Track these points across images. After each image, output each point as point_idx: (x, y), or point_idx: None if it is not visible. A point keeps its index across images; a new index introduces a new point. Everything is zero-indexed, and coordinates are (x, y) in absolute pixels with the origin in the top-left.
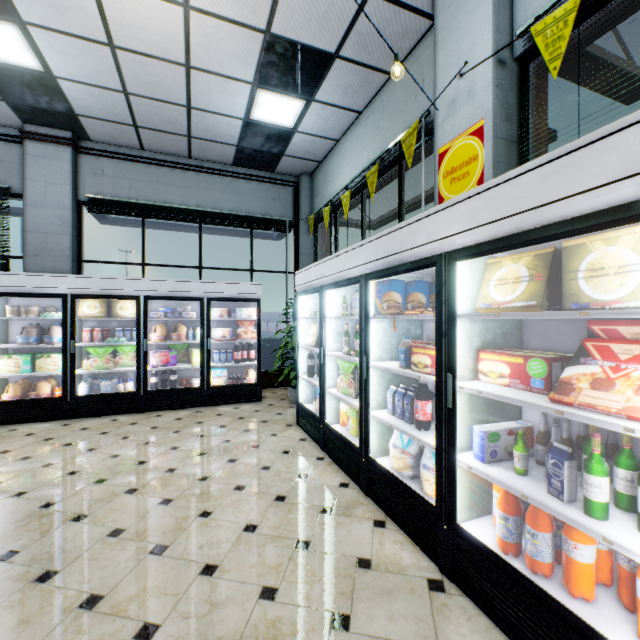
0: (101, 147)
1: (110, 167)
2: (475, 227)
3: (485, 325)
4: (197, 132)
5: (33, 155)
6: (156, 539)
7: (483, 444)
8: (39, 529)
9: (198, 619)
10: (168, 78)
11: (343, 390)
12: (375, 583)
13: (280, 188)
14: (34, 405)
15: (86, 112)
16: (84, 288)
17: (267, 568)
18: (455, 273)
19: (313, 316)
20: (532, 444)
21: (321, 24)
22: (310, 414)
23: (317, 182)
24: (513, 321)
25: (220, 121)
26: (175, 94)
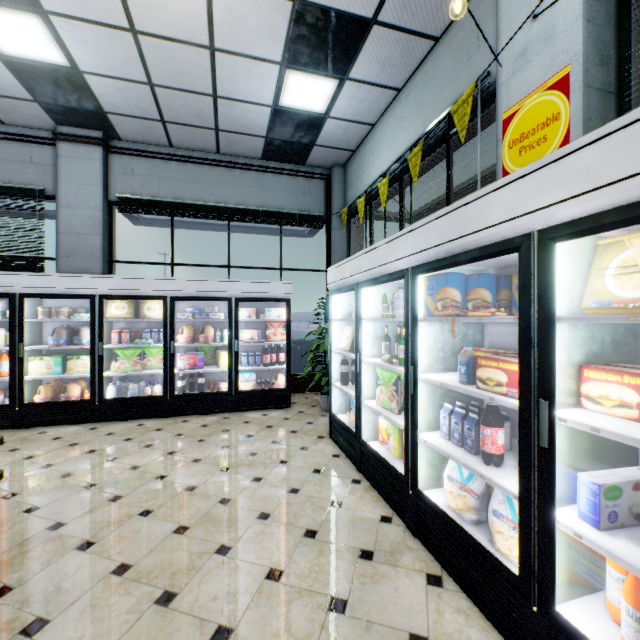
0: (131, 146)
1: (140, 166)
2: (591, 190)
3: (590, 331)
4: (224, 124)
5: (66, 156)
6: (164, 582)
7: (597, 502)
8: (41, 558)
9: None
10: (192, 64)
11: (383, 403)
12: None
13: (311, 181)
14: (64, 407)
15: (114, 109)
16: (112, 289)
17: (293, 639)
18: (552, 259)
19: (347, 317)
20: None
21: None
22: (344, 427)
23: (350, 173)
24: (627, 325)
25: (247, 110)
26: (200, 82)
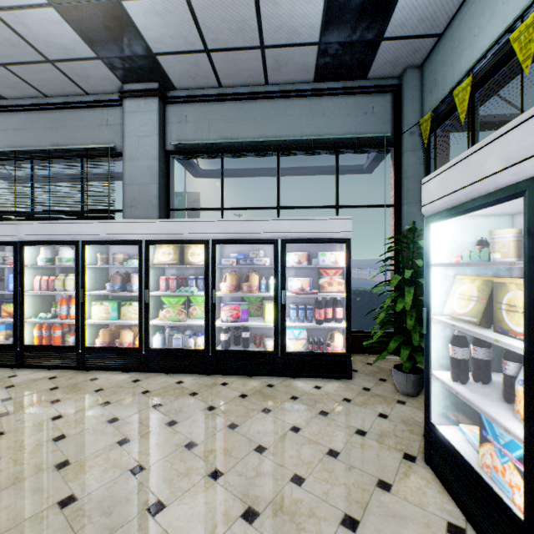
0: (184, 94)
1: (192, 112)
2: None
3: None
4: (270, 35)
5: (129, 112)
6: None
7: None
8: None
9: None
10: None
11: None
12: None
13: (374, 97)
14: (116, 353)
15: (160, 47)
16: (156, 233)
17: None
18: None
19: (471, 260)
20: None
21: None
22: (475, 479)
23: (432, 70)
24: None
25: (295, 0)
26: None
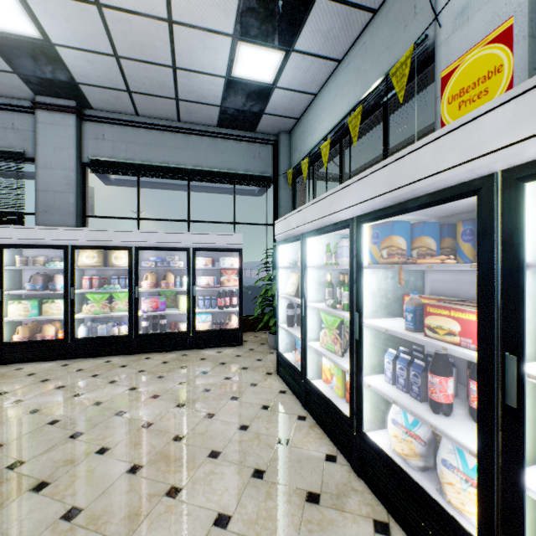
0: (102, 114)
1: (109, 132)
2: None
3: None
4: (183, 94)
5: (43, 123)
6: (112, 529)
7: None
8: None
9: None
10: (153, 37)
11: (327, 345)
12: None
13: (260, 146)
14: (39, 346)
15: (85, 80)
16: (82, 240)
17: None
18: (521, 200)
19: (293, 265)
20: None
21: None
22: (290, 366)
23: (295, 139)
24: None
25: (204, 81)
26: (161, 54)
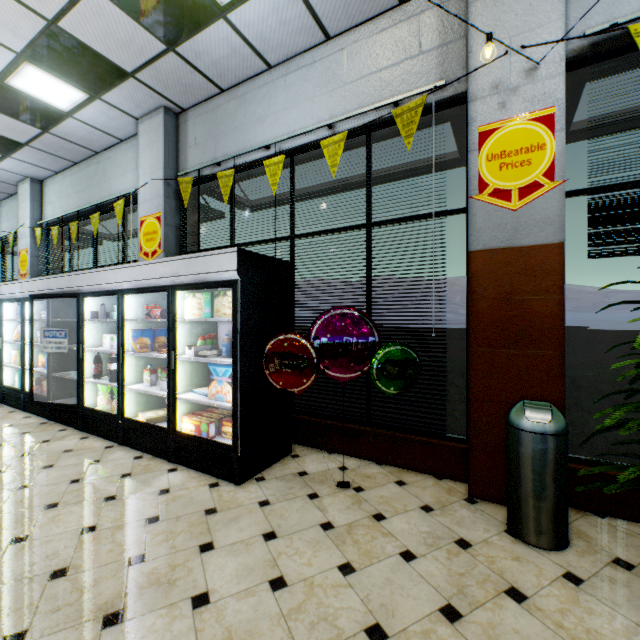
0: None
1: None
2: None
3: None
4: None
5: None
6: None
7: None
8: None
9: None
10: None
11: None
12: None
13: None
14: None
15: None
16: None
17: None
18: None
19: None
20: None
21: None
22: None
23: None
24: None
25: None
26: None
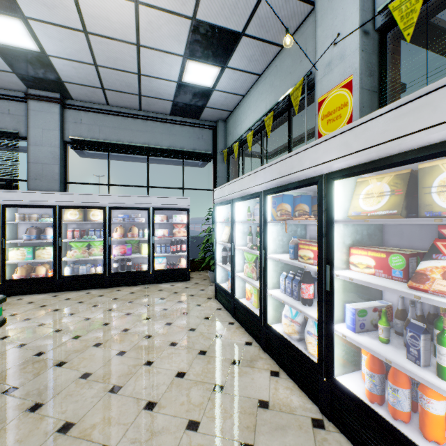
0: (80, 104)
1: (86, 117)
2: (348, 154)
3: (355, 228)
4: (145, 92)
5: (34, 110)
6: (113, 381)
7: (354, 318)
8: (33, 371)
9: (141, 444)
10: (124, 54)
11: (248, 274)
12: (272, 420)
13: (203, 130)
14: (34, 282)
15: (69, 79)
16: (68, 201)
17: (192, 406)
18: (332, 189)
19: (226, 221)
20: (392, 318)
21: (232, 11)
22: (224, 291)
23: (229, 126)
24: (376, 225)
25: (161, 84)
26: (129, 65)
